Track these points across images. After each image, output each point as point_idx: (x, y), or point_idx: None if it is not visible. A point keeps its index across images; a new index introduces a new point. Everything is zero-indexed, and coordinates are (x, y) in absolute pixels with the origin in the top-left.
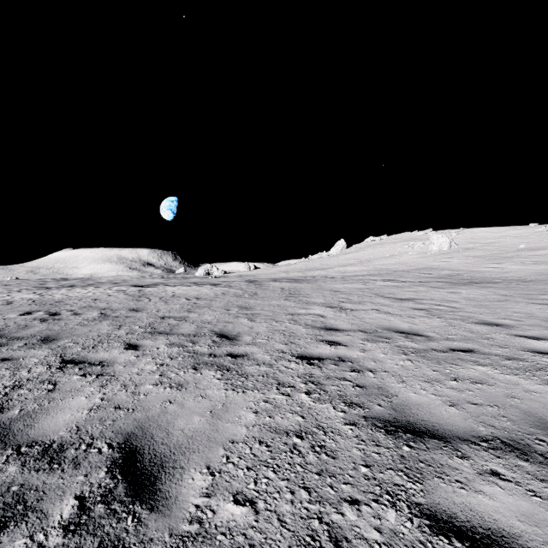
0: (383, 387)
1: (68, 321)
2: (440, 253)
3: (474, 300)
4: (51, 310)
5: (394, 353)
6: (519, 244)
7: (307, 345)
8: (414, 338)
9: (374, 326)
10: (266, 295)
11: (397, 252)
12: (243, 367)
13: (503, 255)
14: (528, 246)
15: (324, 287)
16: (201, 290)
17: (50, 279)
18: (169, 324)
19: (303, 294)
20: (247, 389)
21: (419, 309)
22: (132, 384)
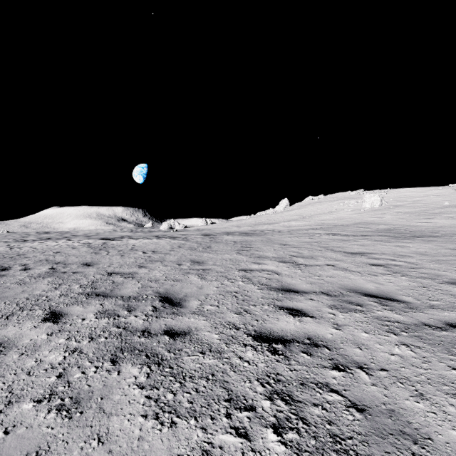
0: (396, 411)
1: (10, 278)
2: (372, 209)
3: (427, 254)
4: (5, 264)
5: (378, 330)
6: (442, 202)
7: (265, 315)
8: (391, 305)
9: (336, 286)
10: (219, 249)
11: (334, 209)
12: (181, 358)
13: (431, 211)
14: (452, 203)
15: (274, 240)
16: (160, 243)
17: (34, 232)
18: (114, 282)
19: (254, 247)
20: (179, 414)
21: (376, 265)
22: (5, 398)
